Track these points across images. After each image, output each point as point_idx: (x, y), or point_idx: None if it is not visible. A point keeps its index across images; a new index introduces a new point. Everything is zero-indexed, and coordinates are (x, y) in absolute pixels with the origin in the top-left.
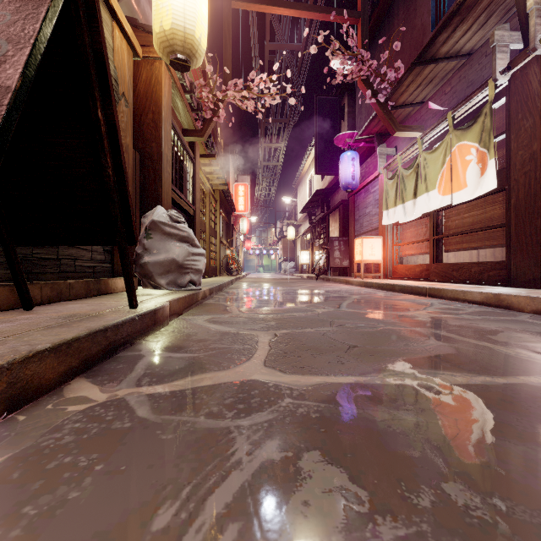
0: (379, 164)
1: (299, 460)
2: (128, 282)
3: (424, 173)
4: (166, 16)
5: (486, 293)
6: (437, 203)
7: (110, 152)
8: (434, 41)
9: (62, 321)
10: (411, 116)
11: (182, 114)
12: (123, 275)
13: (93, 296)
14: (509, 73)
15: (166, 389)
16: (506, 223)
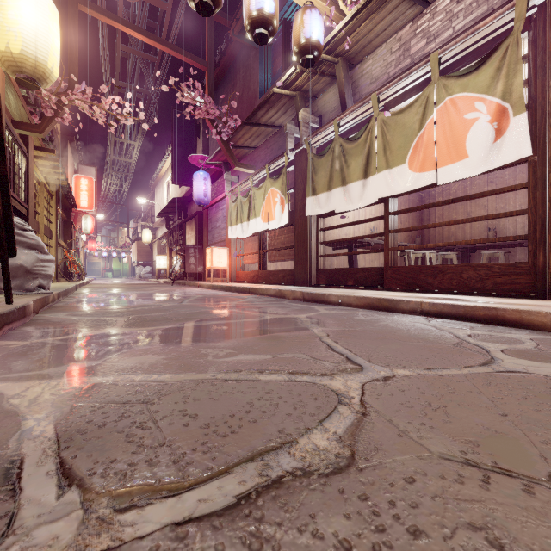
0: (225, 188)
1: (139, 341)
2: (7, 284)
3: (254, 203)
4: (15, 41)
5: (276, 290)
6: (261, 227)
7: (0, 194)
8: (256, 113)
9: None
10: (248, 155)
11: (13, 106)
12: (3, 279)
13: None
14: (294, 152)
15: (65, 337)
16: (294, 246)
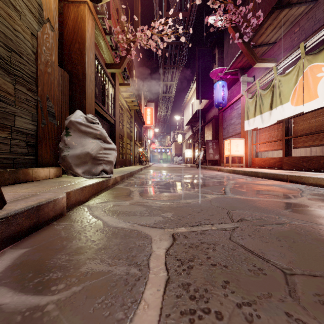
0: (242, 88)
1: None
2: None
3: (279, 91)
4: None
5: None
6: (290, 112)
7: None
8: None
9: None
10: (265, 53)
11: (104, 52)
12: None
13: (8, 184)
14: None
15: None
16: None
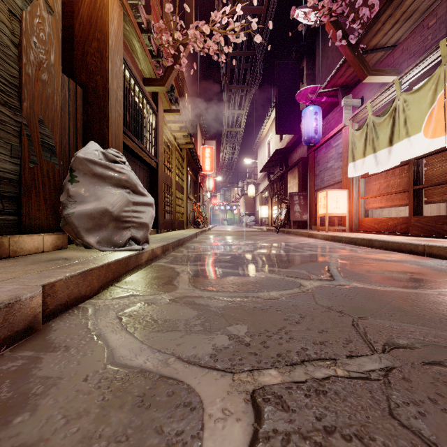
0: (344, 115)
1: None
2: None
3: (404, 117)
4: None
5: None
6: (423, 147)
7: None
8: None
9: None
10: (381, 62)
11: (141, 60)
12: None
13: None
14: None
15: None
16: None
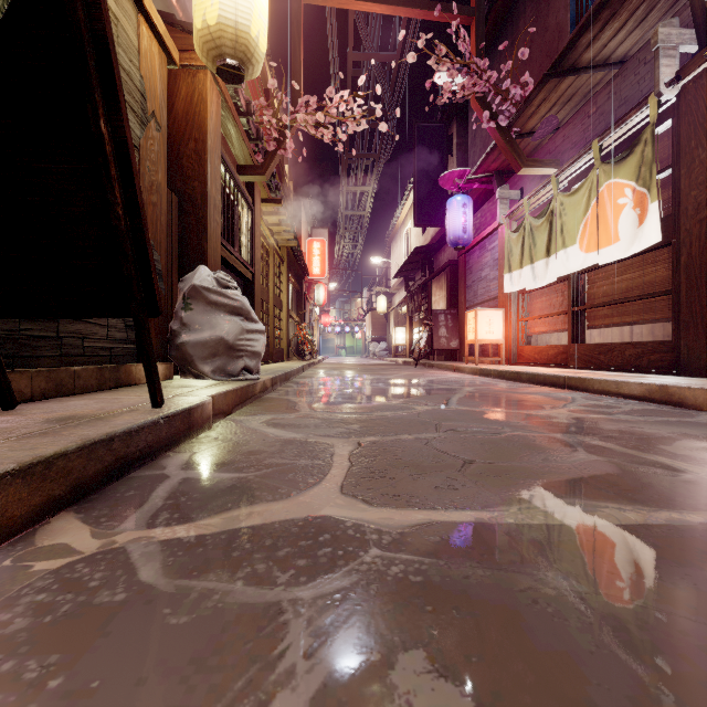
0: (499, 212)
1: (391, 669)
2: (150, 370)
3: (561, 223)
4: (211, 6)
5: (648, 385)
6: (578, 263)
7: (119, 183)
8: (575, 44)
9: (48, 427)
10: (542, 147)
11: (236, 144)
12: (142, 361)
13: (109, 388)
14: (678, 86)
15: (192, 532)
16: (674, 289)
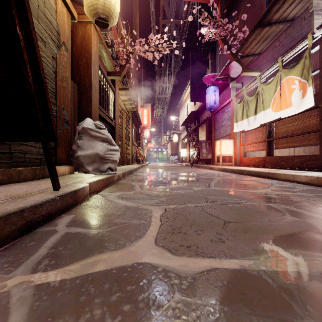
0: (231, 94)
1: None
2: (51, 170)
3: (262, 98)
4: None
5: (310, 176)
6: (271, 117)
7: (30, 64)
8: (270, 11)
9: None
10: (252, 62)
11: (106, 61)
12: (47, 165)
13: (39, 178)
14: None
15: (58, 276)
16: (320, 129)
